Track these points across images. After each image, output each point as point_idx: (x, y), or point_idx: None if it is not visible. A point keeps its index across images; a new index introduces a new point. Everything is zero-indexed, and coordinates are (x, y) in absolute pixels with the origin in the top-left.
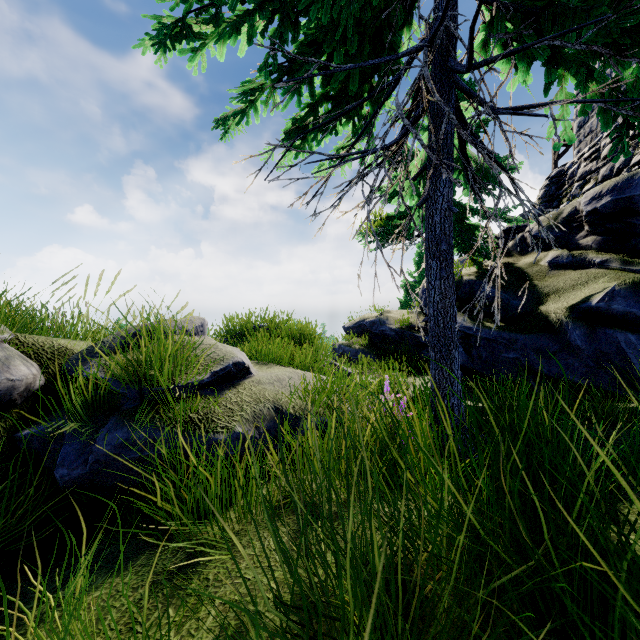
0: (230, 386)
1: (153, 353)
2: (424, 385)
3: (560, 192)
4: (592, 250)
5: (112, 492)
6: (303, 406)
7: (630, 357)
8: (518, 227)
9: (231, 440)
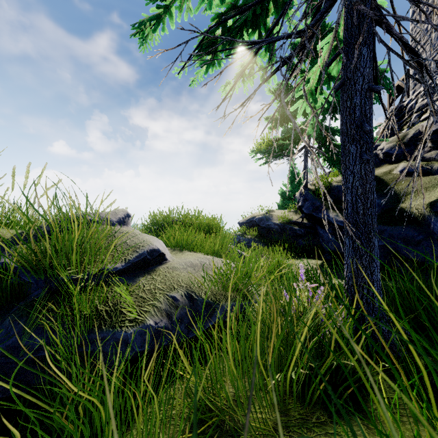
0: (145, 273)
1: (65, 241)
2: (304, 266)
3: (401, 122)
4: (436, 161)
5: (7, 394)
6: (215, 291)
7: None
8: None
9: (140, 335)
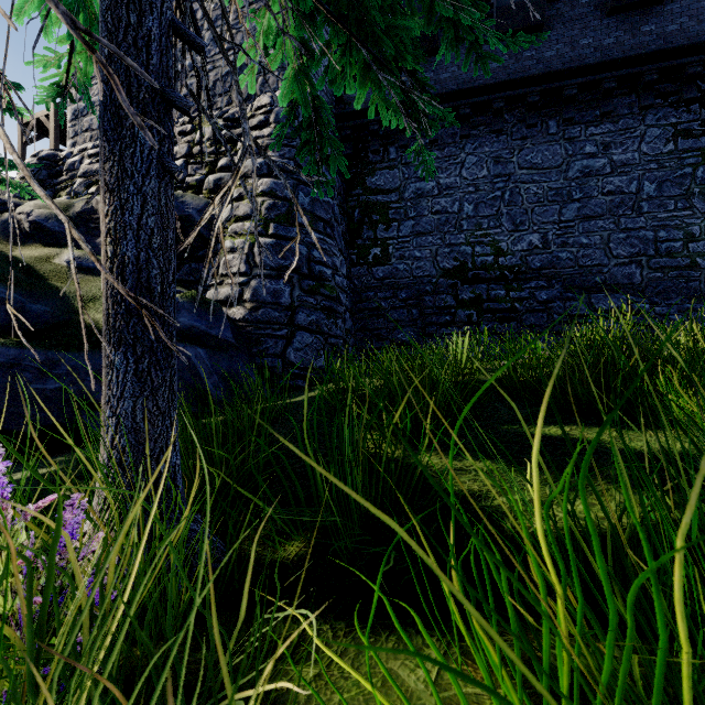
0: None
1: None
2: None
3: (56, 181)
4: None
5: None
6: None
7: (201, 371)
8: (3, 202)
9: None
